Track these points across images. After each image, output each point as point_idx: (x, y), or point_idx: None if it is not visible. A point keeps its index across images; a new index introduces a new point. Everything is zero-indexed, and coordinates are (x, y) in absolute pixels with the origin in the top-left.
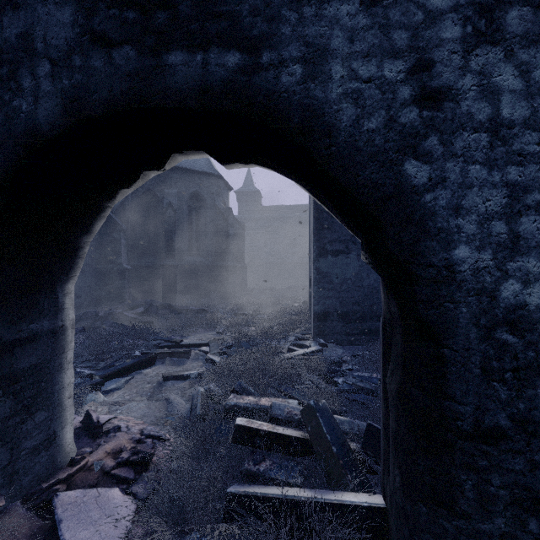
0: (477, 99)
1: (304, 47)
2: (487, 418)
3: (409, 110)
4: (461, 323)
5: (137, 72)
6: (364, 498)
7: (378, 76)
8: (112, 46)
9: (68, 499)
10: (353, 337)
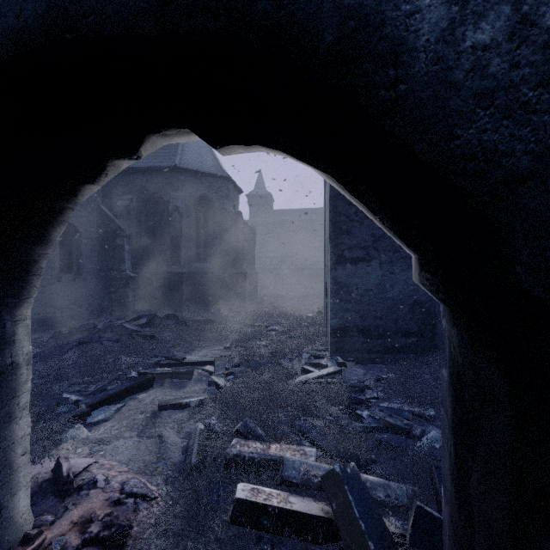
0: None
1: None
2: None
3: None
4: None
5: None
6: None
7: None
8: None
9: None
10: (375, 355)
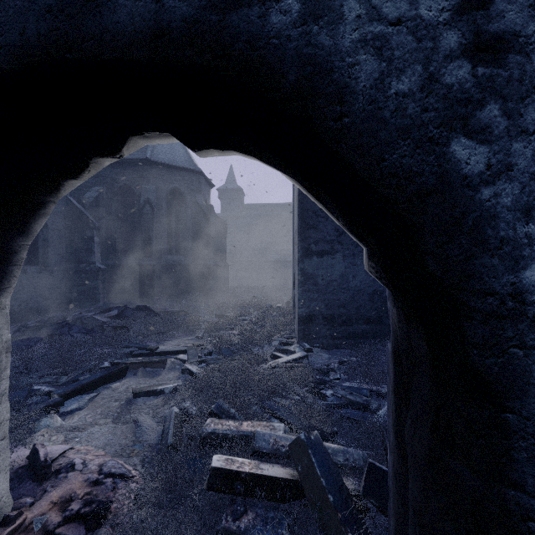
0: None
1: None
2: None
3: (457, 65)
4: (534, 378)
5: (62, 6)
6: None
7: (411, 16)
8: None
9: None
10: (338, 340)
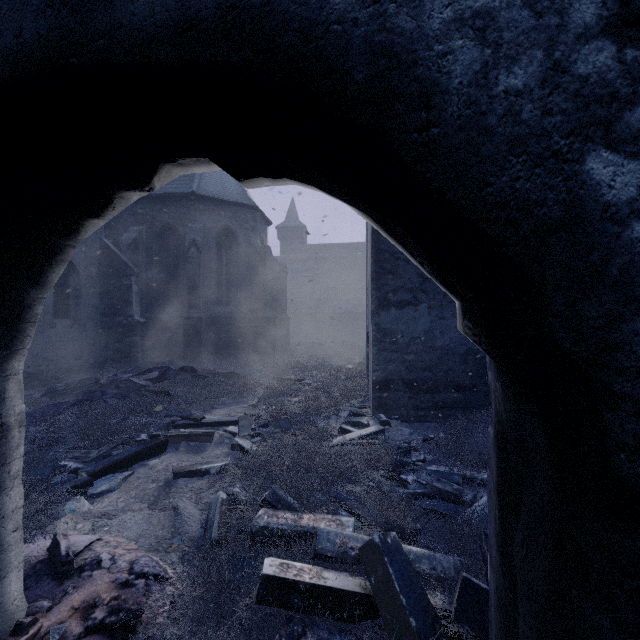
0: None
1: None
2: None
3: (595, 47)
4: None
5: None
6: None
7: None
8: None
9: None
10: (422, 411)
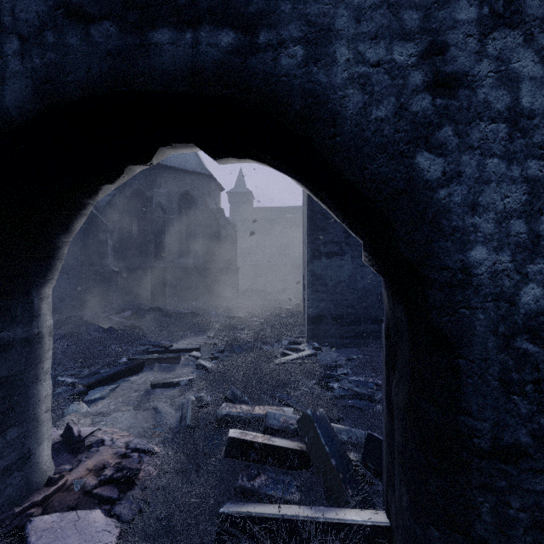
0: (494, 86)
1: (305, 27)
2: (506, 435)
3: (421, 97)
4: (477, 331)
5: (119, 51)
6: (366, 515)
7: (387, 60)
8: (90, 22)
9: (43, 524)
10: (347, 340)
